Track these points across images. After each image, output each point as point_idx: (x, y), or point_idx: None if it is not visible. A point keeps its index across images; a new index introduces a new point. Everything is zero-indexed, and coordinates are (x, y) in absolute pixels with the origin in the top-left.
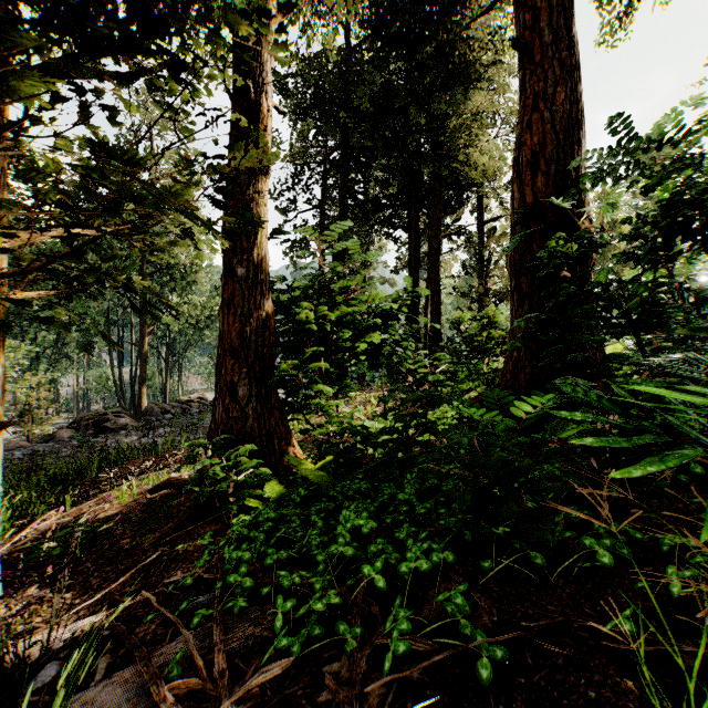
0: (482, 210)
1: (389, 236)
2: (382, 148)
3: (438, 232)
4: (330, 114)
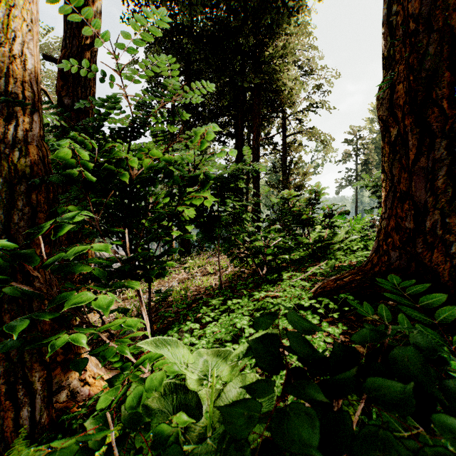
0: (286, 128)
1: (221, 142)
2: (216, 71)
3: (258, 136)
4: (176, 44)
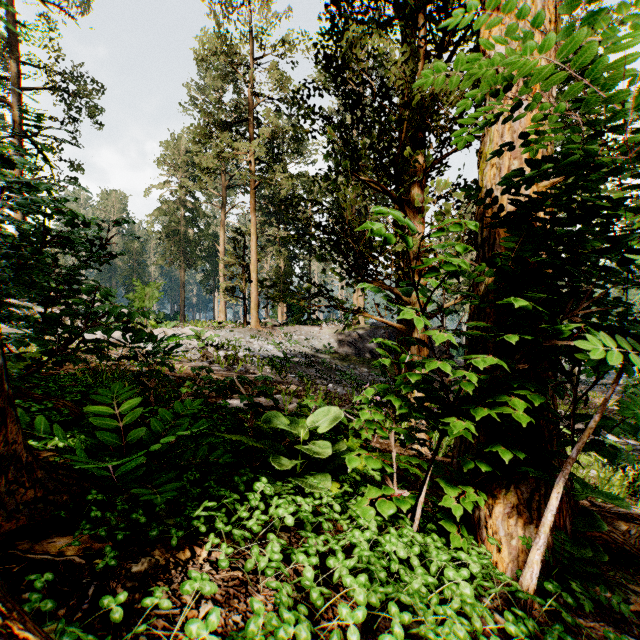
0: None
1: None
2: None
3: None
4: None
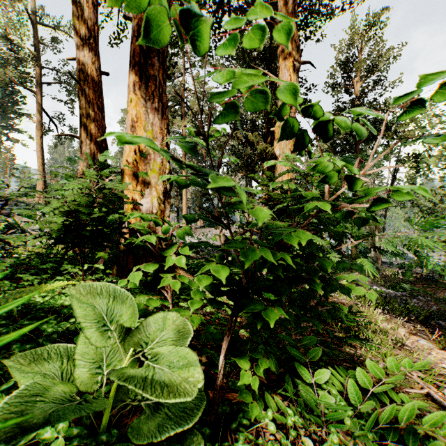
0: None
1: None
2: None
3: None
4: None
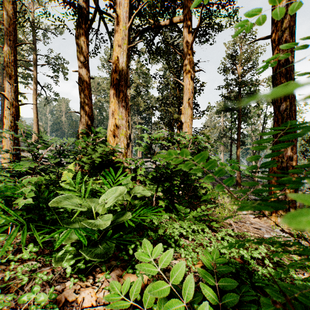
0: None
1: None
2: None
3: None
4: None
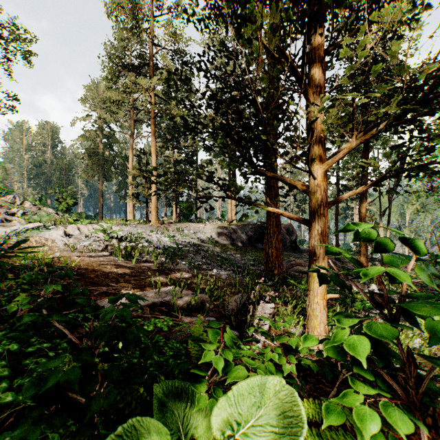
0: None
1: None
2: None
3: None
4: None
